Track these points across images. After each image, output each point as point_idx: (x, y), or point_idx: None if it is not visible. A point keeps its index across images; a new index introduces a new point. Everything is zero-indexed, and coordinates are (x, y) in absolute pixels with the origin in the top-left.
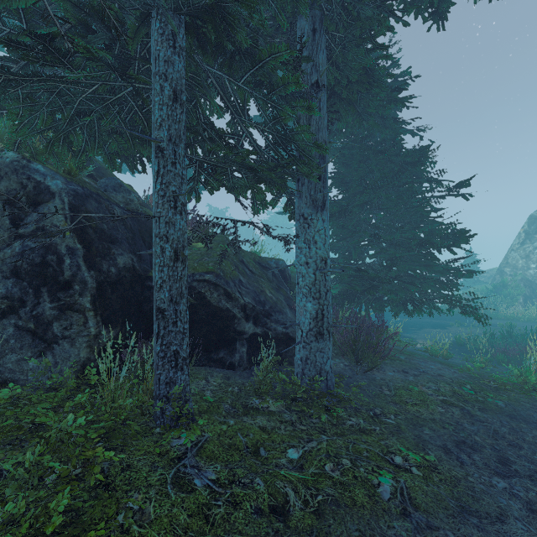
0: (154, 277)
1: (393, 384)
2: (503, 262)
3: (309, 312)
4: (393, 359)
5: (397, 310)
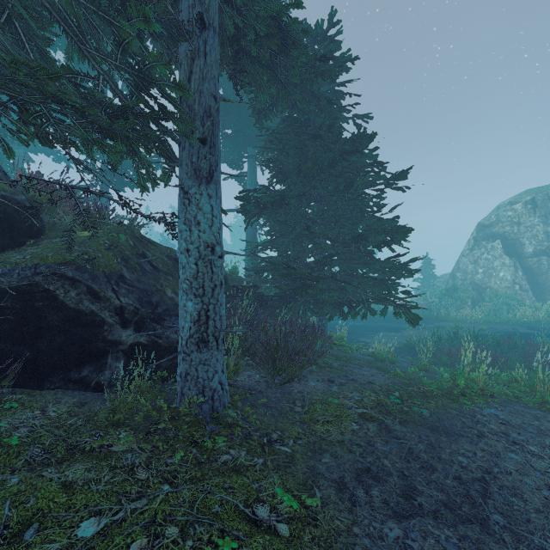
0: None
1: (310, 398)
2: (455, 267)
3: (189, 314)
4: (324, 367)
5: (332, 312)
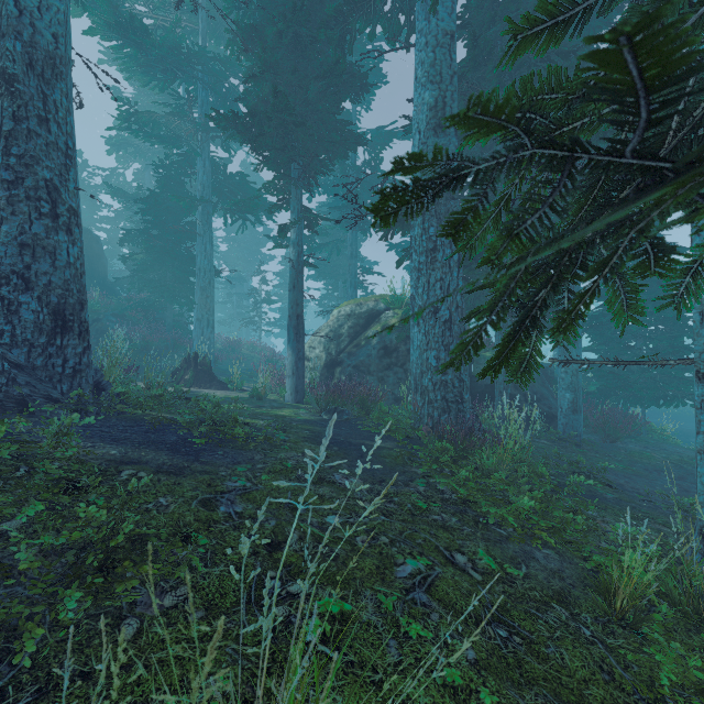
0: (497, 379)
1: (630, 449)
2: None
3: (567, 398)
4: (641, 440)
5: (649, 405)
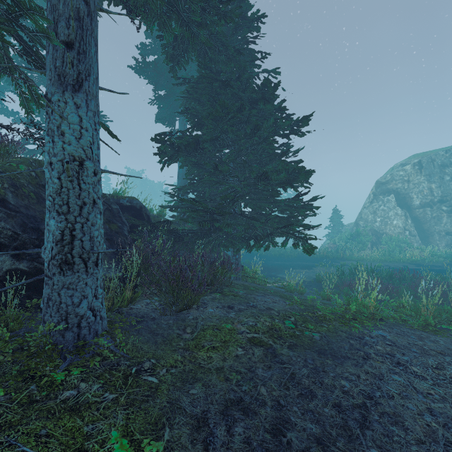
0: None
1: (203, 324)
2: (359, 217)
3: (52, 233)
4: (228, 295)
5: (239, 246)
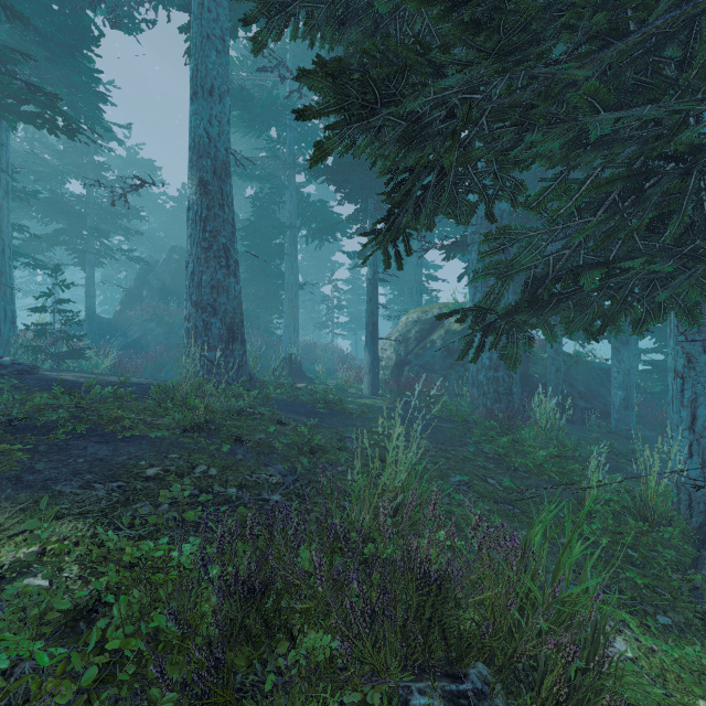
0: (549, 377)
1: None
2: None
3: (619, 396)
4: None
5: None
